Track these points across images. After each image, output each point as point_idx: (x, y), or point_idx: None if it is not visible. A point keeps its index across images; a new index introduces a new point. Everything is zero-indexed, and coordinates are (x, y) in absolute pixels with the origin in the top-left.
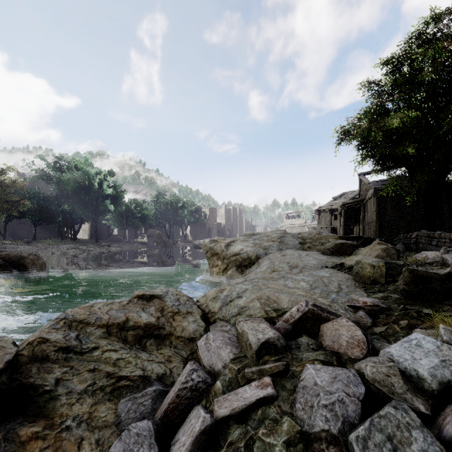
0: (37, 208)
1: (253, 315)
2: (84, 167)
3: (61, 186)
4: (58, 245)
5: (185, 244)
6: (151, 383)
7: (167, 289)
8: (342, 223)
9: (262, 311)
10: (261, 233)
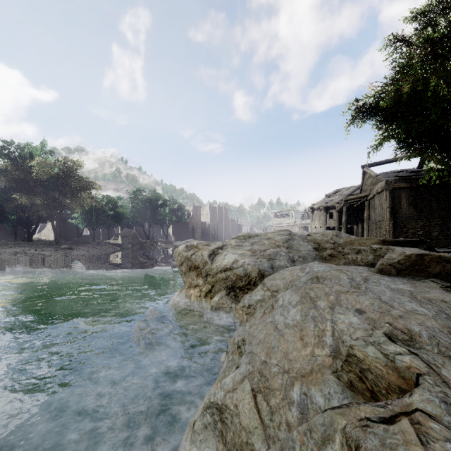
0: None
1: None
2: (39, 153)
3: (6, 176)
4: None
5: (166, 245)
6: None
7: None
8: (343, 222)
9: None
10: (260, 234)
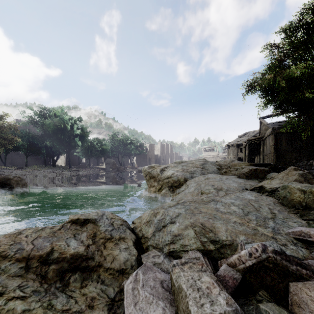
0: (27, 144)
1: (187, 245)
2: (60, 114)
3: (44, 128)
4: (41, 170)
5: (132, 169)
6: None
7: (102, 213)
8: (246, 154)
9: (197, 242)
10: (188, 161)
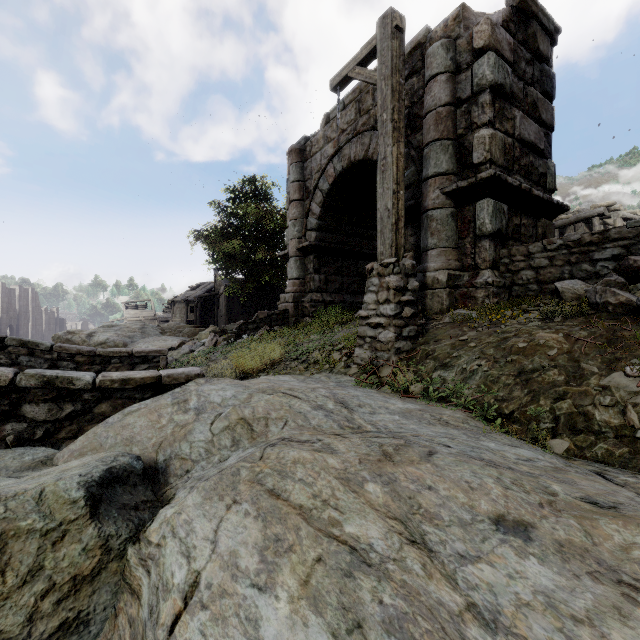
0: None
1: None
2: None
3: None
4: None
5: None
6: None
7: None
8: (198, 316)
9: None
10: (121, 325)
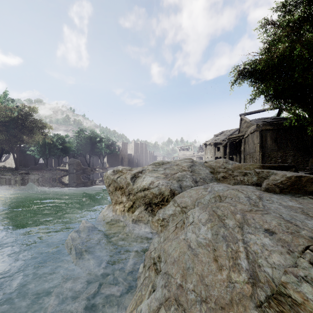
0: None
1: None
2: (2, 100)
3: None
4: None
5: (102, 170)
6: None
7: None
8: (227, 153)
9: None
10: (170, 162)
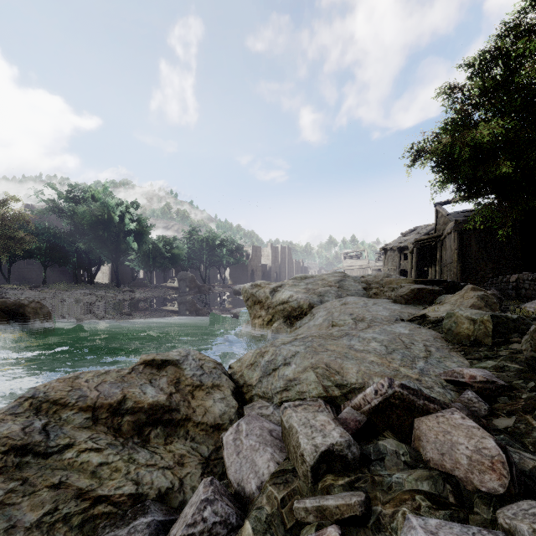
0: (46, 246)
1: (306, 392)
2: (102, 197)
3: (74, 220)
4: (71, 290)
5: (223, 290)
6: (145, 510)
7: (186, 352)
8: (414, 264)
9: (319, 387)
10: (315, 276)
